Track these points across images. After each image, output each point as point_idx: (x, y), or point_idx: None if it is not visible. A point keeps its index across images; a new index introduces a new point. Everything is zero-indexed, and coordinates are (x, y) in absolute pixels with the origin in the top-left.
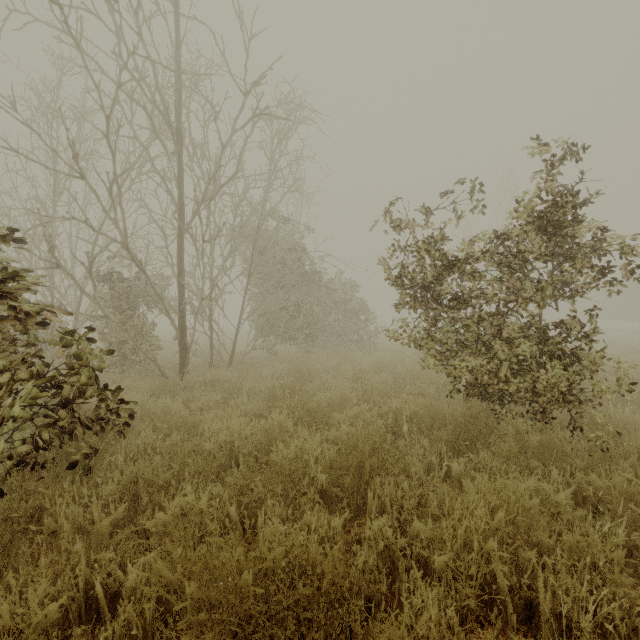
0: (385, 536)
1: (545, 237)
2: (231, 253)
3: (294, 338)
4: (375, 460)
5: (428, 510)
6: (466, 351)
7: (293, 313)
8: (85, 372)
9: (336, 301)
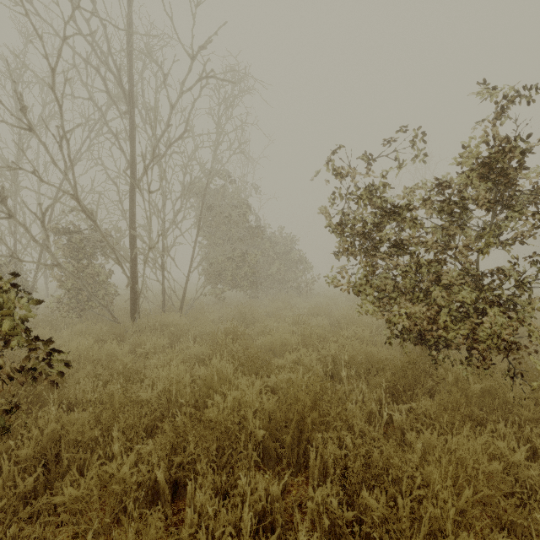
0: (330, 509)
1: (486, 183)
2: (181, 207)
3: (240, 285)
4: (316, 415)
5: (374, 471)
6: (403, 298)
7: (239, 263)
8: (7, 322)
9: (277, 252)
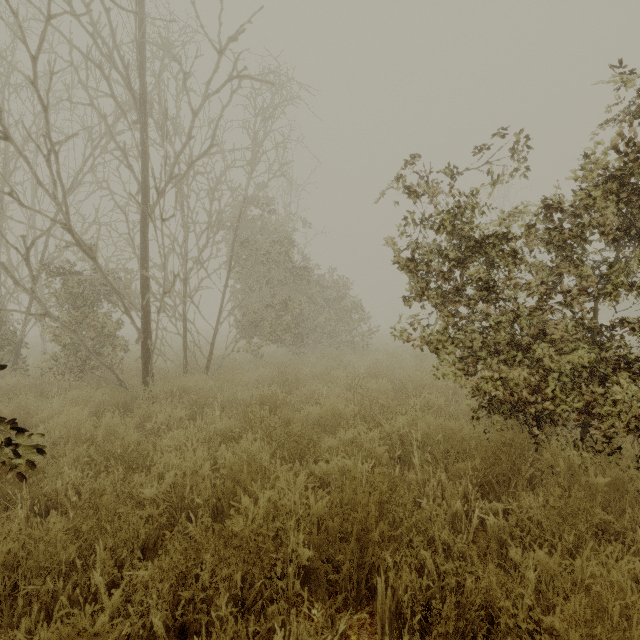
0: None
1: (610, 204)
2: (207, 243)
3: (282, 339)
4: (385, 527)
5: (470, 612)
6: (494, 358)
7: (280, 312)
8: None
9: (327, 299)
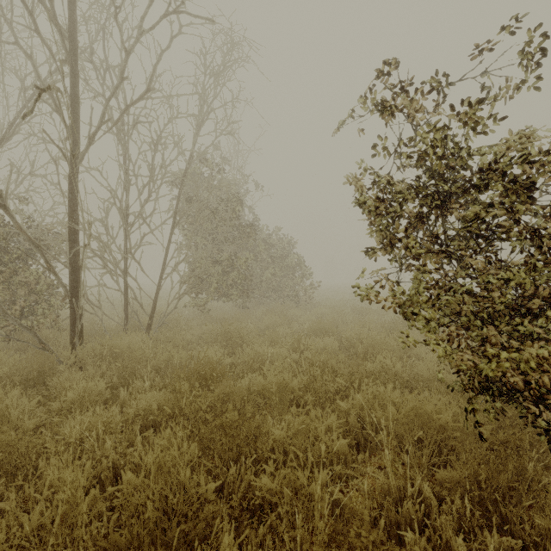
0: None
1: None
2: (149, 196)
3: (228, 294)
4: None
5: None
6: (487, 326)
7: (226, 268)
8: None
9: (272, 256)
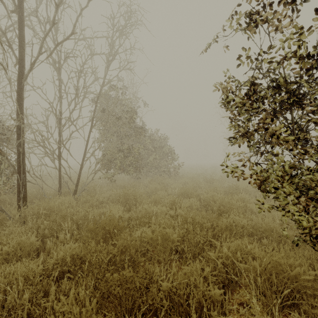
0: None
1: None
2: (74, 107)
3: (127, 170)
4: None
5: None
6: None
7: (126, 154)
8: None
9: (154, 147)
